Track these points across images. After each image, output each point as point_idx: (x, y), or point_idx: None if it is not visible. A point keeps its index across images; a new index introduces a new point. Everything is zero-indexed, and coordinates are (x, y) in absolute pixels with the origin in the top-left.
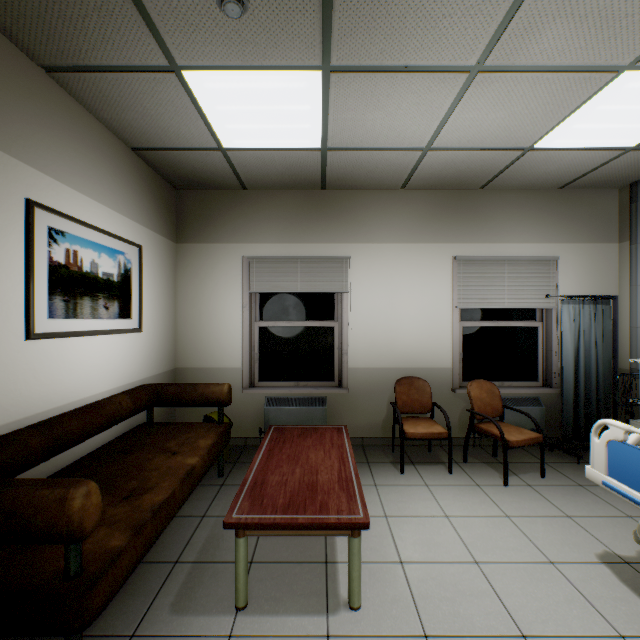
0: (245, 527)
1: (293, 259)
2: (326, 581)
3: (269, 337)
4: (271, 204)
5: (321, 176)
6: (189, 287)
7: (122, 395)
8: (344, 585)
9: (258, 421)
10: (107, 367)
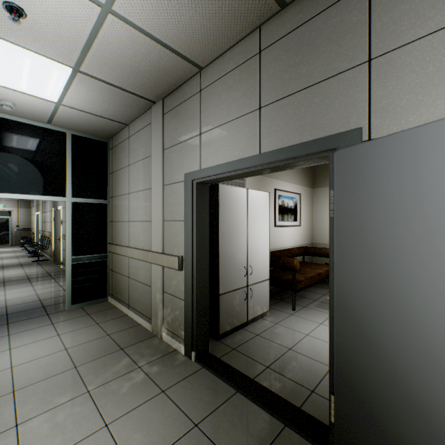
0: None
1: None
2: None
3: None
4: None
5: None
6: (318, 207)
7: (295, 248)
8: None
9: None
10: (290, 238)
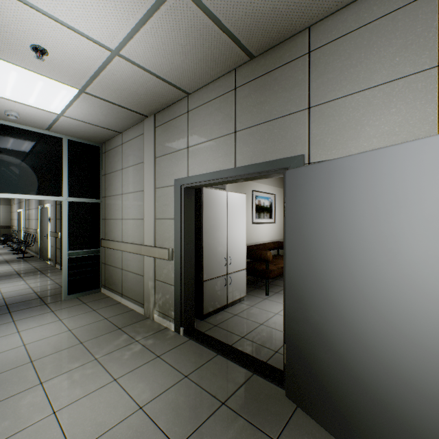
0: None
1: None
2: None
3: None
4: None
5: None
6: None
7: (270, 242)
8: None
9: None
10: (266, 234)
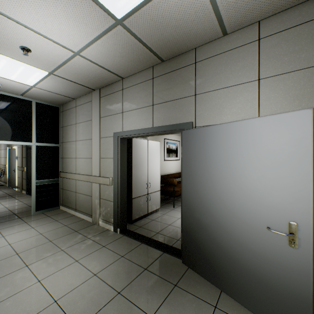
0: None
1: None
2: None
3: None
4: None
5: None
6: None
7: (176, 173)
8: None
9: None
10: (173, 167)
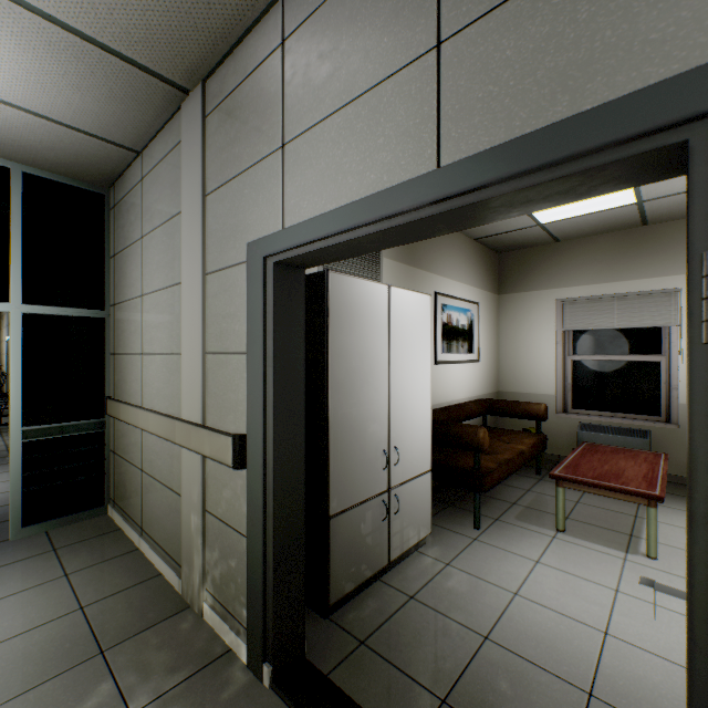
0: (563, 479)
1: (608, 298)
2: (628, 542)
3: (582, 370)
4: (584, 250)
5: (639, 218)
6: (508, 328)
7: (471, 402)
8: (644, 548)
9: (571, 443)
10: (462, 384)
